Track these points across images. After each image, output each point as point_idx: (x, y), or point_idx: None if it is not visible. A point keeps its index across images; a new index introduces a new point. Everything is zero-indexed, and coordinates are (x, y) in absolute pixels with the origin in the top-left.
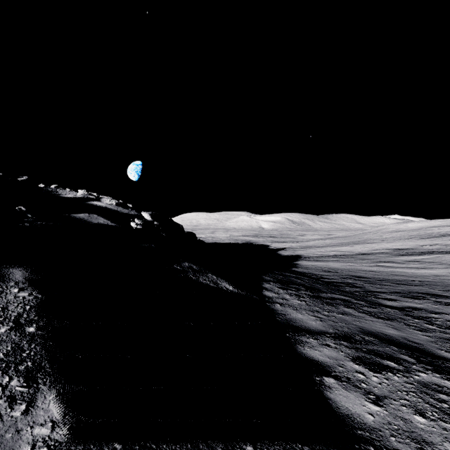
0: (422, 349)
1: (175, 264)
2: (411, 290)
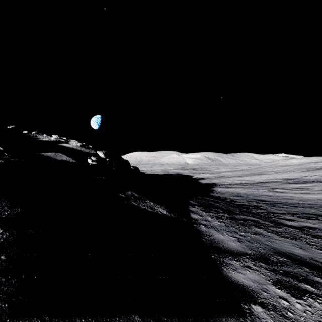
0: None
1: (120, 193)
2: (304, 211)
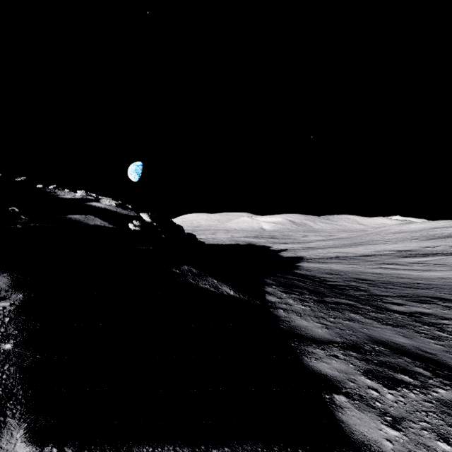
0: (437, 361)
1: (174, 268)
2: (418, 293)
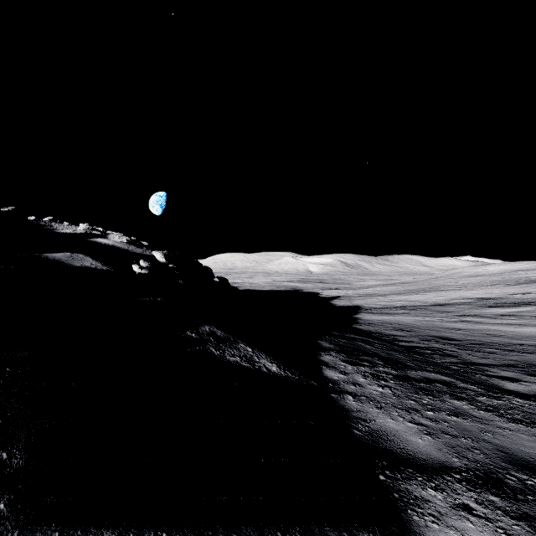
0: None
1: (188, 330)
2: (529, 360)
